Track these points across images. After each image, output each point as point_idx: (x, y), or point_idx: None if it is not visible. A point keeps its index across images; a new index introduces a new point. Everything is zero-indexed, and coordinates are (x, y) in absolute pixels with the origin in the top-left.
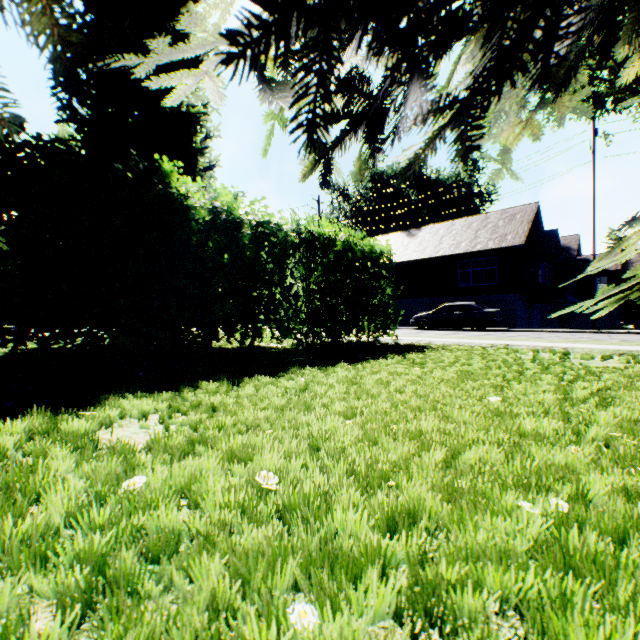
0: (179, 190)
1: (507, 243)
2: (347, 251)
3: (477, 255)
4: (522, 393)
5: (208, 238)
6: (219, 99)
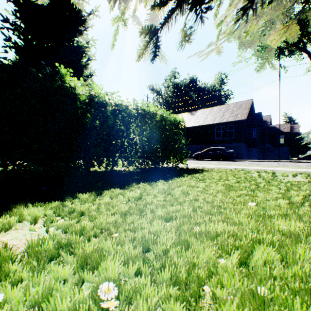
0: (70, 84)
1: (238, 118)
2: (162, 120)
3: (224, 124)
4: (265, 199)
5: (87, 111)
6: (77, 1)
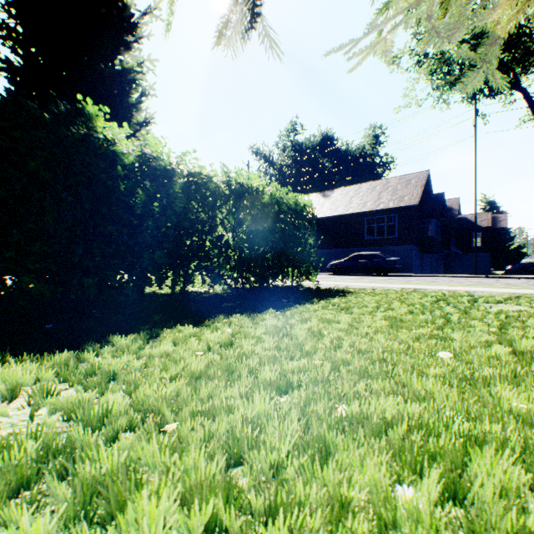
0: (105, 135)
1: (404, 203)
2: (274, 203)
3: (380, 213)
4: (466, 345)
5: (137, 185)
6: None
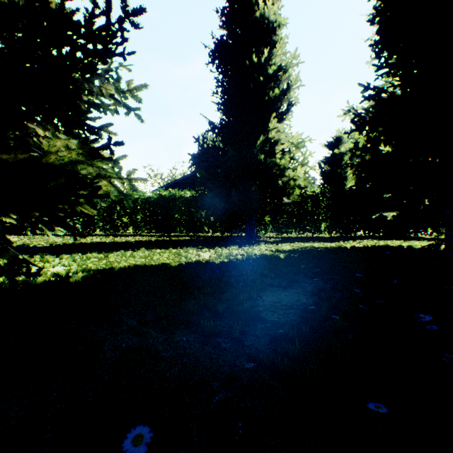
0: None
1: None
2: None
3: None
4: None
5: None
6: None
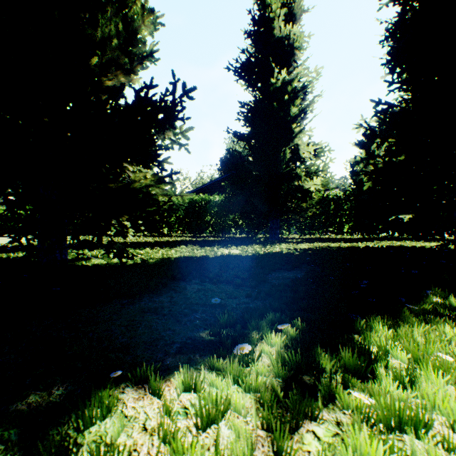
0: None
1: None
2: None
3: None
4: None
5: None
6: None
